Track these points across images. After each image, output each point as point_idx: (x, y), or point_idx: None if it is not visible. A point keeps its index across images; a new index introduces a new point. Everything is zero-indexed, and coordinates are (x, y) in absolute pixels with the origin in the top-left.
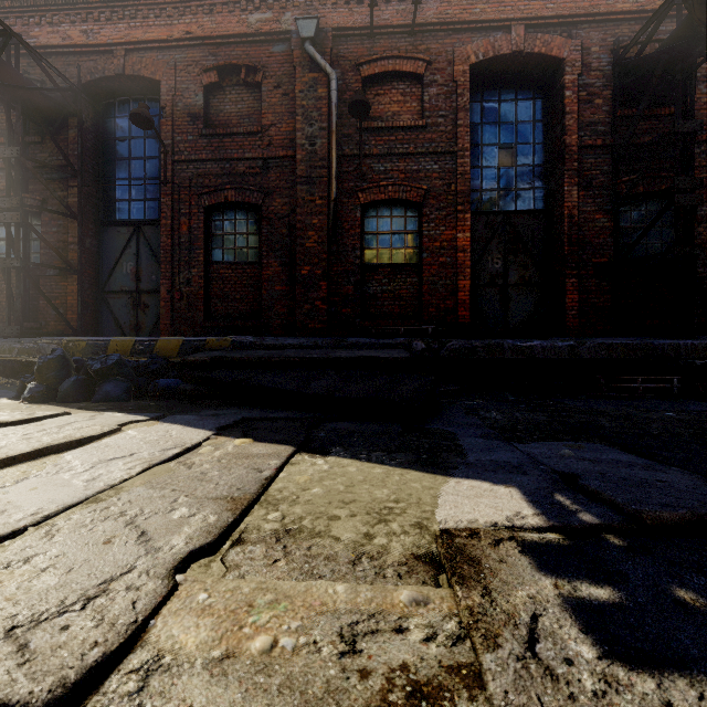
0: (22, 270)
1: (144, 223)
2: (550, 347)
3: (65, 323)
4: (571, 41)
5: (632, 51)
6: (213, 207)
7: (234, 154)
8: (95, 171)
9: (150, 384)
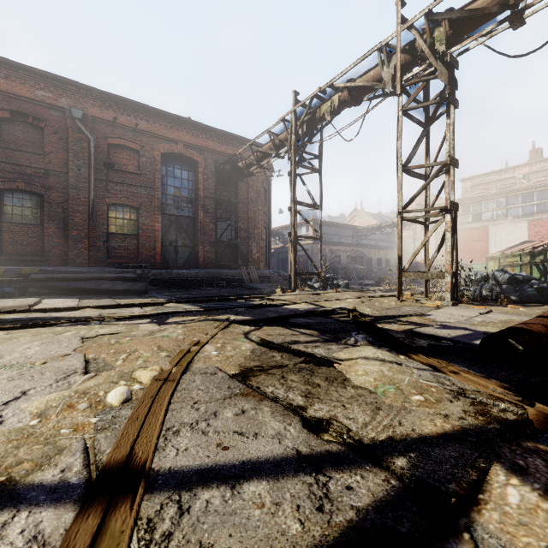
0: None
1: None
2: (189, 273)
3: None
4: (201, 155)
5: (221, 166)
6: (6, 189)
7: (24, 162)
8: None
9: None
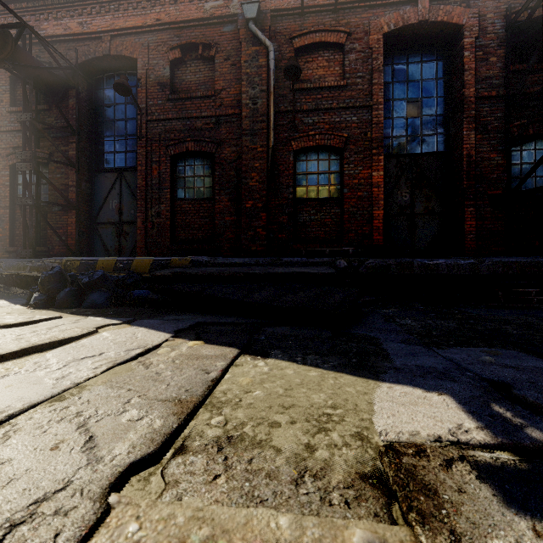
0: (34, 206)
1: (125, 170)
2: (454, 264)
3: (66, 247)
4: (469, 10)
5: (523, 15)
6: (177, 155)
7: (193, 113)
8: (89, 131)
9: (127, 294)
